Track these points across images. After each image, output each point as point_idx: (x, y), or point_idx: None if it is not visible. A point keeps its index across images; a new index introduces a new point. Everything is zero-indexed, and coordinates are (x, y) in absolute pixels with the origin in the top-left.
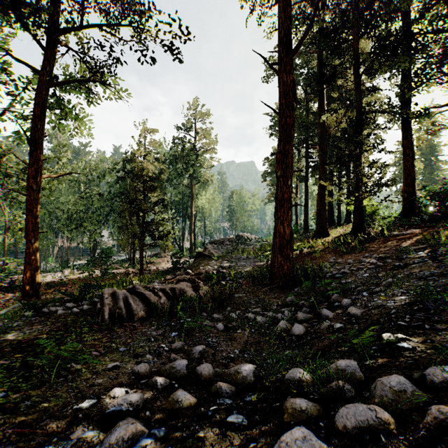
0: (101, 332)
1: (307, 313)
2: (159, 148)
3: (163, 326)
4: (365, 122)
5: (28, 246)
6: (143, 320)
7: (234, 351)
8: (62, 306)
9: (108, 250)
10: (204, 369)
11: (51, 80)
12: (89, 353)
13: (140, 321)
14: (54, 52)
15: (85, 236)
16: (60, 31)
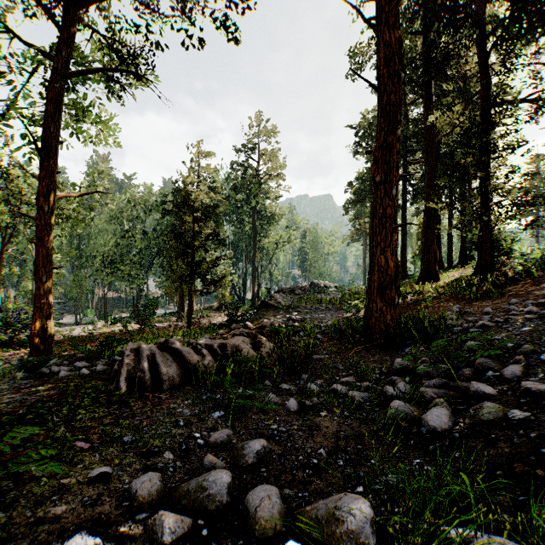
0: (107, 407)
1: (439, 387)
2: (215, 177)
3: (201, 401)
4: (497, 115)
5: (37, 285)
6: (176, 390)
7: (317, 451)
8: (70, 366)
9: (153, 300)
10: (261, 502)
11: (68, 69)
12: (72, 444)
13: (170, 391)
14: (72, 32)
15: (124, 283)
16: (80, 3)
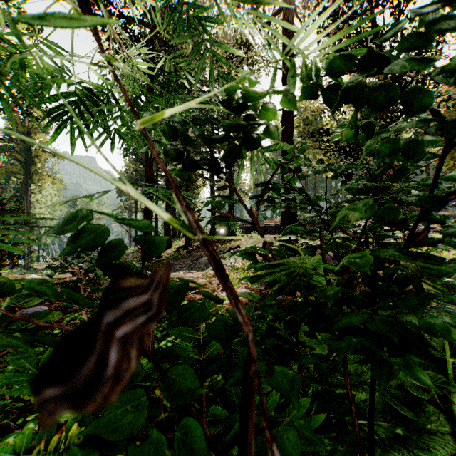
0: None
1: None
2: None
3: None
4: (191, 183)
5: None
6: None
7: None
8: None
9: None
10: None
11: None
12: None
13: None
14: None
15: None
16: None
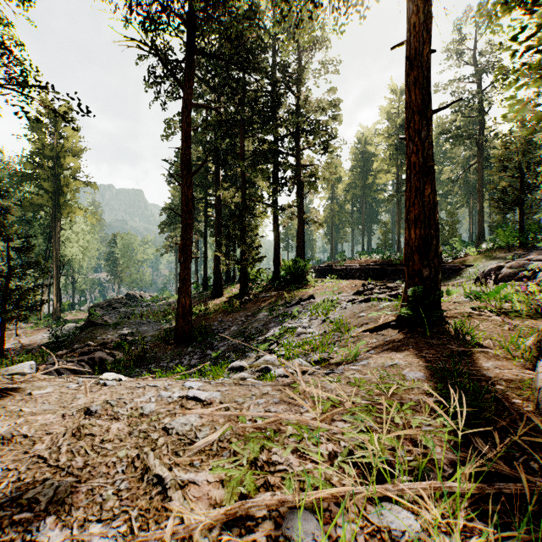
0: None
1: (200, 355)
2: None
3: None
4: (246, 210)
5: None
6: None
7: None
8: None
9: None
10: None
11: None
12: None
13: None
14: None
15: None
16: None
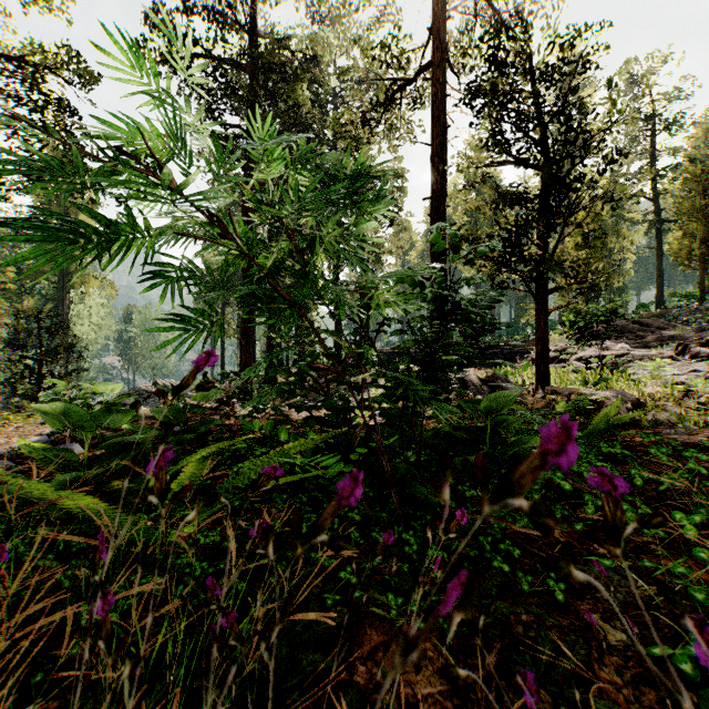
0: None
1: None
2: None
3: None
4: None
5: None
6: None
7: None
8: None
9: None
10: None
11: None
12: None
13: None
14: None
15: None
16: None
